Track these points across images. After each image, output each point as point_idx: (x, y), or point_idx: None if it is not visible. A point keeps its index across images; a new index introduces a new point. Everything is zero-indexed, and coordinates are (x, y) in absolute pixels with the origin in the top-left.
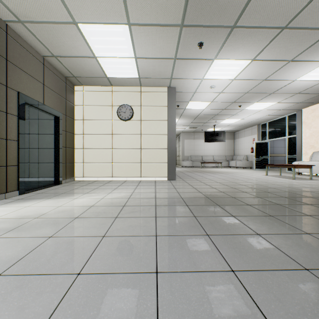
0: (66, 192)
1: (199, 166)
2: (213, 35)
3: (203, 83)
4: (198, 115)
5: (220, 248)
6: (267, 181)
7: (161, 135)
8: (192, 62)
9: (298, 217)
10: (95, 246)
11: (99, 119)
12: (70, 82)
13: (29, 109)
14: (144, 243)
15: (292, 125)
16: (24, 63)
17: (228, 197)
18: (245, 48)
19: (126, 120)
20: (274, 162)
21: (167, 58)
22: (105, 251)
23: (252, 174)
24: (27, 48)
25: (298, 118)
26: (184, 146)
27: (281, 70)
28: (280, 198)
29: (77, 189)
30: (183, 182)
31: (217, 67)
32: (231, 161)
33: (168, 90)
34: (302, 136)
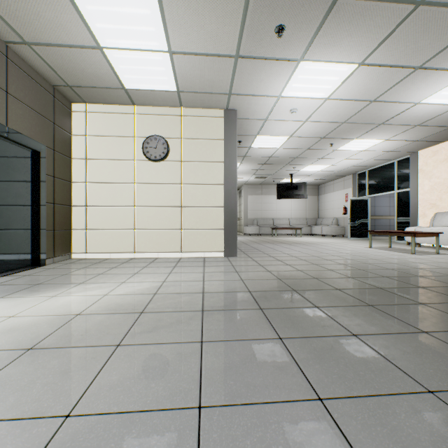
0: (43, 281)
1: (269, 233)
2: (302, 12)
3: (280, 104)
4: (268, 158)
5: None
6: (376, 257)
7: (213, 185)
8: (265, 65)
9: None
10: None
11: (113, 159)
12: (62, 95)
13: None
14: (166, 443)
15: (404, 175)
16: None
17: (329, 289)
18: (352, 40)
19: (157, 161)
20: (376, 228)
21: (224, 55)
22: None
23: (349, 246)
24: None
25: (412, 164)
26: (248, 204)
27: (401, 85)
28: (415, 290)
29: (67, 275)
30: (249, 259)
31: (303, 76)
32: (315, 227)
33: (224, 114)
34: (418, 190)
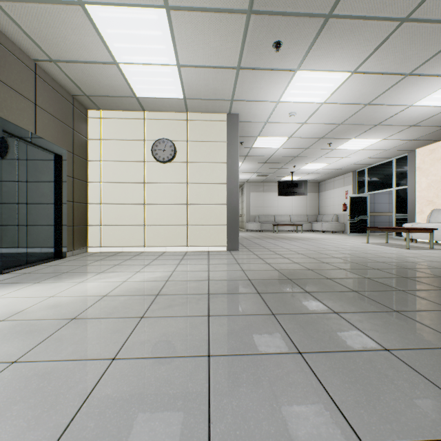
0: (68, 270)
1: (270, 229)
2: (297, 30)
3: (279, 108)
4: (269, 157)
5: (327, 384)
6: (371, 251)
7: (217, 184)
8: (264, 74)
9: (440, 314)
10: (94, 383)
11: (125, 161)
12: (79, 104)
13: (10, 142)
14: (186, 374)
15: (402, 172)
16: (0, 67)
17: (321, 278)
18: (344, 52)
19: (165, 162)
20: (376, 224)
21: (227, 67)
22: (110, 396)
23: (347, 241)
24: (6, 44)
25: (410, 162)
26: (250, 201)
27: (393, 89)
28: (399, 279)
29: (87, 265)
30: (250, 253)
31: (300, 83)
32: (315, 223)
33: (227, 118)
34: (416, 187)
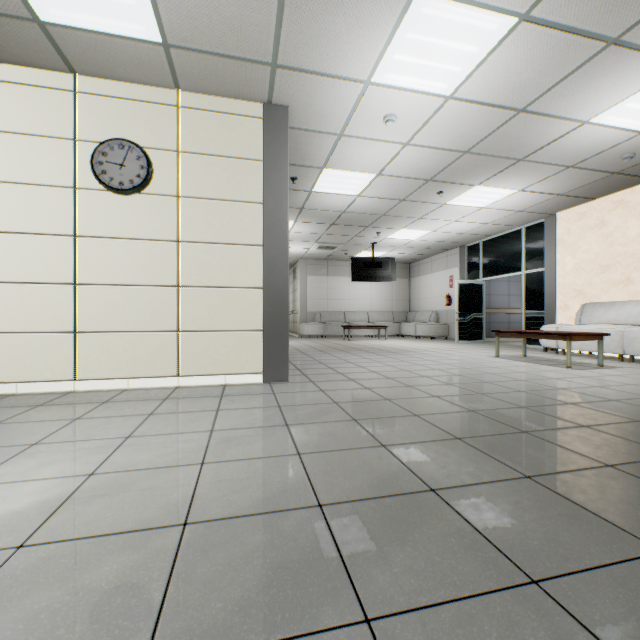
0: None
1: (338, 334)
2: None
3: (367, 101)
4: (340, 213)
5: None
6: (522, 375)
7: (243, 246)
8: None
9: None
10: None
11: (25, 182)
12: None
13: None
14: None
15: (535, 248)
16: None
17: (510, 479)
18: None
19: (125, 192)
20: (492, 326)
21: None
22: None
23: (466, 355)
24: None
25: (548, 232)
26: (306, 290)
27: (575, 79)
28: None
29: None
30: (311, 388)
31: (416, 34)
32: (405, 324)
33: (265, 112)
34: (557, 270)
